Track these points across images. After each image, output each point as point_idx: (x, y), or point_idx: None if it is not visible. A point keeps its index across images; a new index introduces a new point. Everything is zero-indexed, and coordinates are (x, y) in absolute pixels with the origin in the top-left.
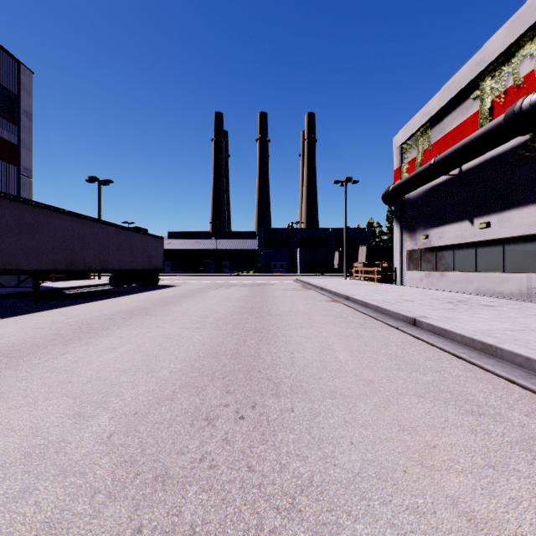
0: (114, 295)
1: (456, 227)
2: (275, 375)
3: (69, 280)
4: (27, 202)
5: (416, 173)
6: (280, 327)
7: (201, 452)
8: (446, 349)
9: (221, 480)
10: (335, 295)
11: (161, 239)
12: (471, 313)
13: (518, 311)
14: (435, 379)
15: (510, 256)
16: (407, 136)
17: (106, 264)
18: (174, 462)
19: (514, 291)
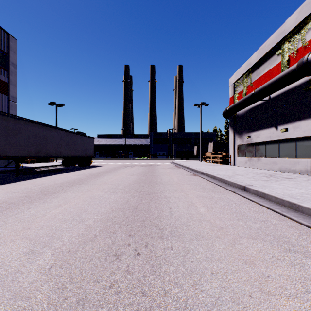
0: (64, 171)
1: (267, 131)
2: (160, 223)
3: (39, 163)
4: (11, 116)
5: (243, 99)
6: (163, 191)
7: (110, 281)
8: (266, 206)
9: (123, 303)
10: (195, 171)
11: (92, 138)
12: (279, 183)
13: (307, 182)
14: (262, 226)
15: (300, 148)
16: (237, 77)
17: (60, 153)
18: (92, 289)
19: (302, 169)
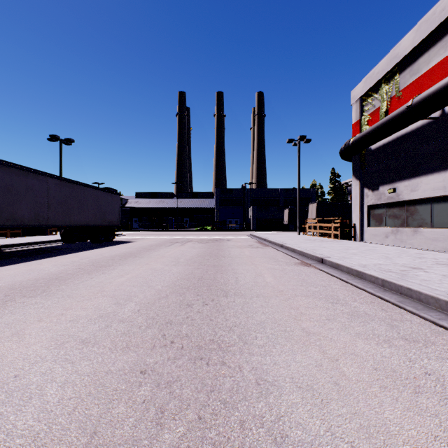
0: (50, 254)
1: (437, 177)
2: None
3: (31, 236)
4: None
5: (386, 120)
6: (245, 335)
7: None
8: None
9: None
10: (301, 255)
11: (117, 194)
12: None
13: None
14: None
15: None
16: (369, 86)
17: (46, 219)
18: None
19: None
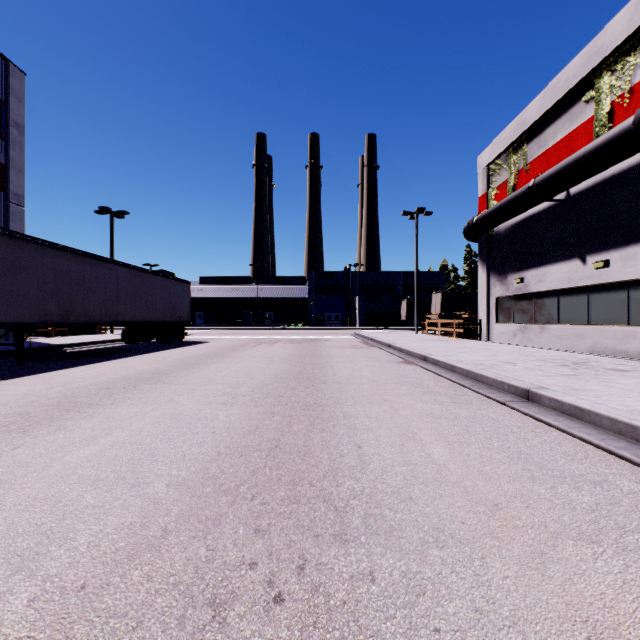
0: (124, 354)
1: (562, 267)
2: (336, 492)
3: (75, 335)
4: (4, 232)
5: (509, 199)
6: (339, 401)
7: None
8: (593, 441)
9: None
10: (407, 354)
11: (187, 283)
12: (604, 382)
13: None
14: (599, 501)
15: (637, 304)
16: (496, 153)
17: (115, 314)
18: None
19: None
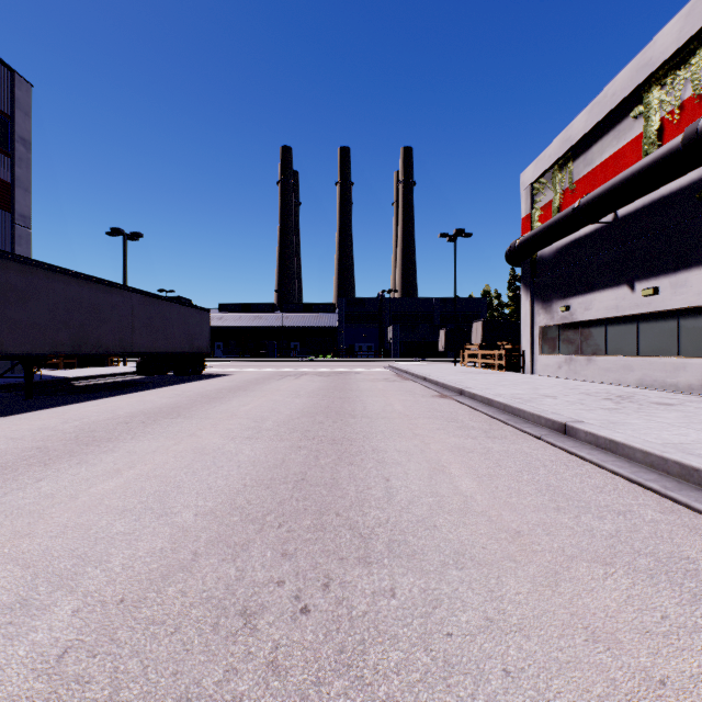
0: (140, 387)
1: (610, 294)
2: (362, 521)
3: (84, 368)
4: (14, 258)
5: (554, 221)
6: (368, 435)
7: (224, 697)
8: (624, 474)
9: None
10: (443, 387)
11: (206, 311)
12: (645, 416)
13: None
14: (620, 529)
15: (688, 334)
16: (540, 171)
17: (130, 345)
18: None
19: (694, 382)
